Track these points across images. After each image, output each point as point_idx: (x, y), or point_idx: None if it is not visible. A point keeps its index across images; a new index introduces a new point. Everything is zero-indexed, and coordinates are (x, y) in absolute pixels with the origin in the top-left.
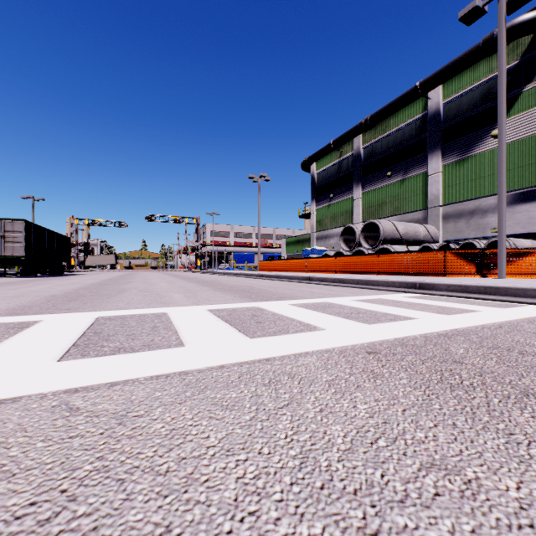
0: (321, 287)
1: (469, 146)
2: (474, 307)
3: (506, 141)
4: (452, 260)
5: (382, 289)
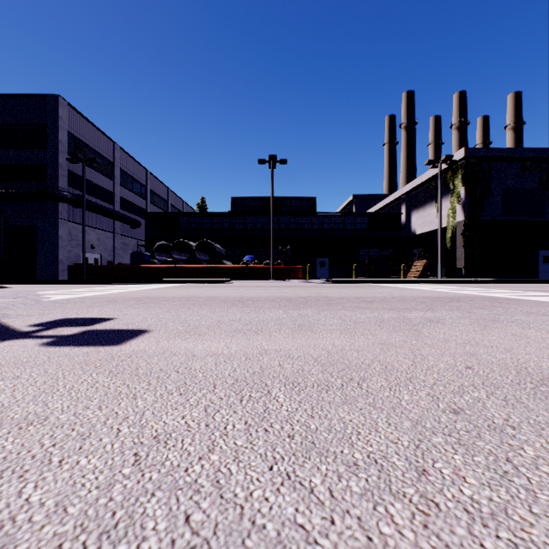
0: None
1: None
2: None
3: None
4: None
5: None
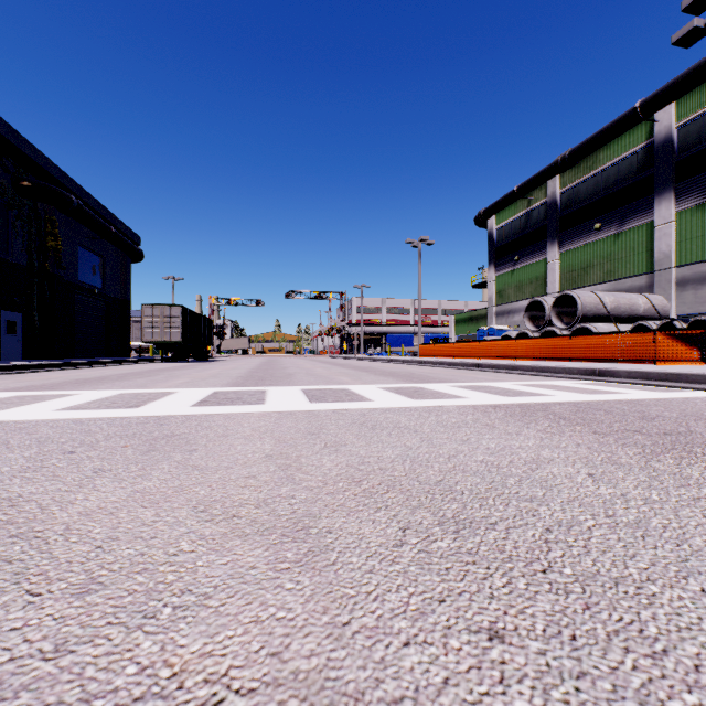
0: (488, 374)
1: None
2: (630, 391)
3: None
4: (665, 343)
5: (556, 376)
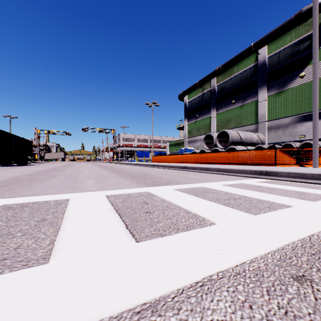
0: (194, 174)
1: (285, 83)
2: None
3: (309, 80)
4: (280, 155)
5: (238, 175)
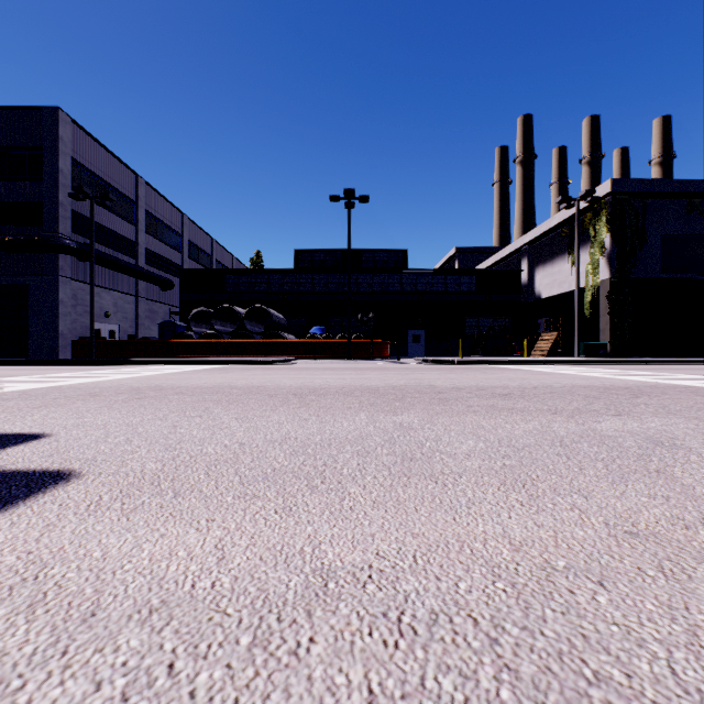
0: None
1: None
2: None
3: None
4: None
5: None
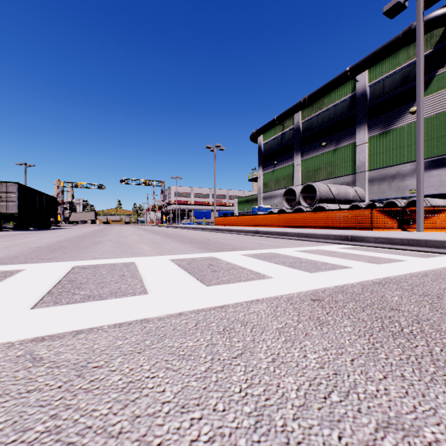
0: (267, 239)
1: (391, 121)
2: (400, 257)
3: None
4: (378, 216)
5: (319, 241)
